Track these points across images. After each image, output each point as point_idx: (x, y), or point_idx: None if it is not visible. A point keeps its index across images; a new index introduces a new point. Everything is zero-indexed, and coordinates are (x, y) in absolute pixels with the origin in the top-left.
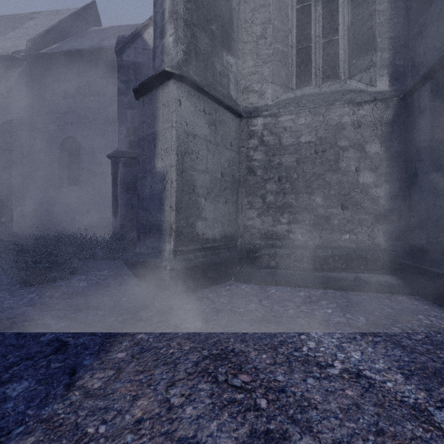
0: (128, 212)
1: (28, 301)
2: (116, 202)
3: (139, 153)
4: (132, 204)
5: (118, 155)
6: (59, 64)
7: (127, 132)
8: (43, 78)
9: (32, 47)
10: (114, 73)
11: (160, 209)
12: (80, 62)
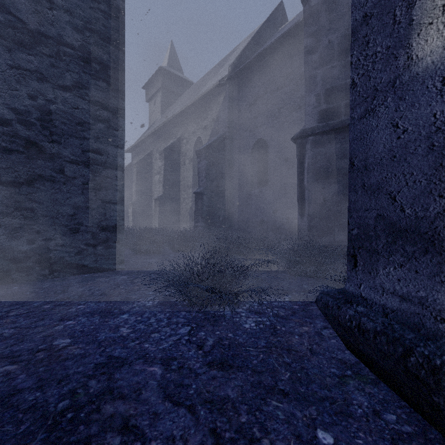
0: (318, 209)
1: (171, 345)
2: (303, 196)
3: (354, 63)
4: (324, 197)
5: (304, 133)
6: (250, 73)
7: (317, 101)
8: (239, 93)
9: (232, 70)
10: (300, 53)
11: (438, 180)
12: (267, 61)
